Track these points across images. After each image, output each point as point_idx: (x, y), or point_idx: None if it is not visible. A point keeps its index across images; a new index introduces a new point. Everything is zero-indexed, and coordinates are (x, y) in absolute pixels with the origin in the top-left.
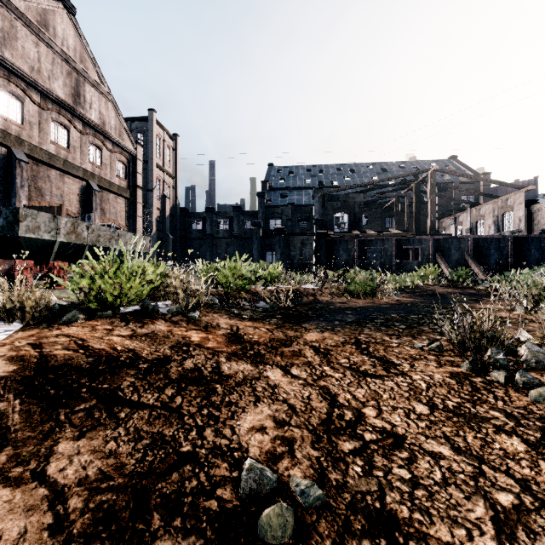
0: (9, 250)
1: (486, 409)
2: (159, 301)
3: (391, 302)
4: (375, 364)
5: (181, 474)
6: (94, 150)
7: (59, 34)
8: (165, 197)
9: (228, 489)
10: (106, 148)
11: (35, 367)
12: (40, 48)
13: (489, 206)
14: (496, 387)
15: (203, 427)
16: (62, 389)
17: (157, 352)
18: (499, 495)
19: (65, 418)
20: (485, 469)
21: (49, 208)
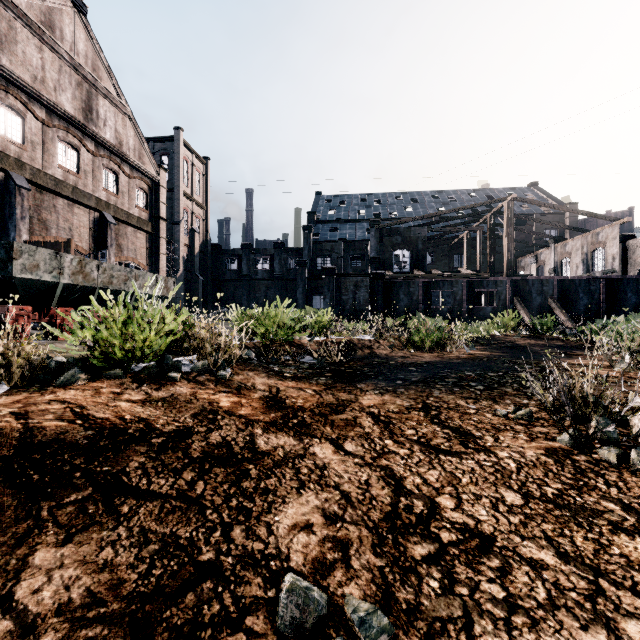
0: (2, 294)
1: (596, 498)
2: (182, 357)
3: (463, 356)
4: (449, 436)
5: (199, 595)
6: (109, 175)
7: (67, 37)
8: (194, 232)
9: (261, 616)
10: (123, 173)
11: (16, 444)
12: (44, 54)
13: (576, 242)
14: (607, 469)
15: (231, 524)
16: (49, 474)
17: (175, 421)
18: (627, 623)
19: (48, 515)
20: (604, 585)
21: (55, 243)
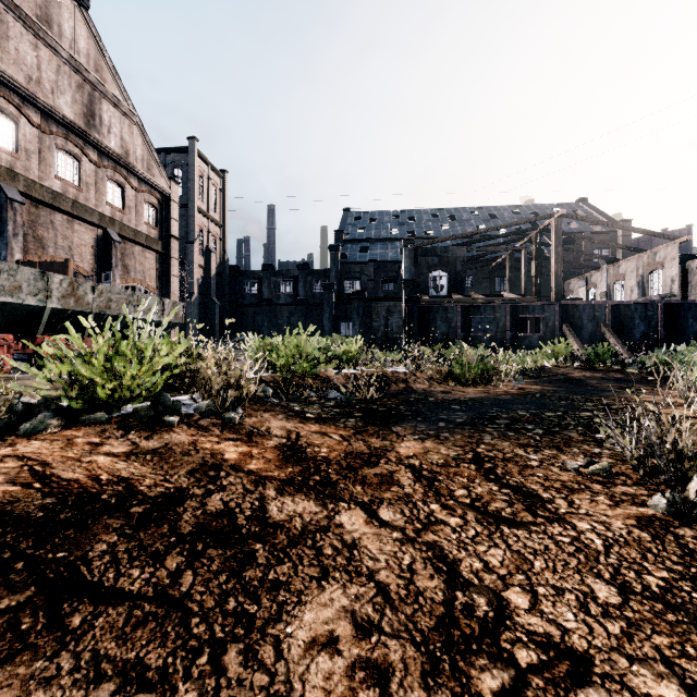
0: None
1: None
2: (185, 395)
3: (512, 392)
4: (510, 498)
5: None
6: (114, 188)
7: (66, 34)
8: (210, 252)
9: None
10: (130, 186)
11: None
12: (40, 52)
13: (631, 262)
14: None
15: (224, 642)
16: None
17: (165, 481)
18: None
19: None
20: None
21: (51, 263)
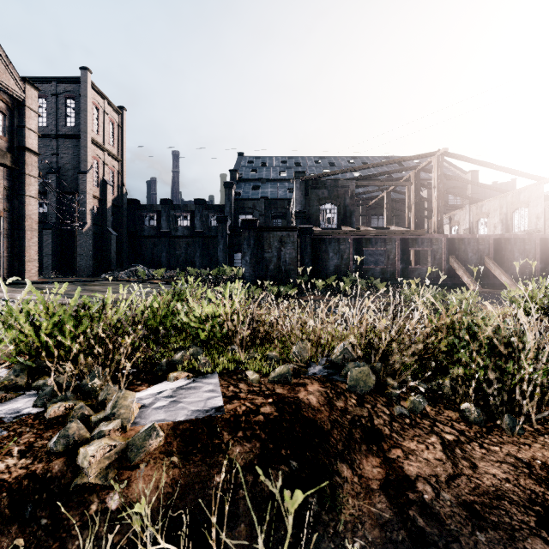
0: None
1: None
2: None
3: None
4: None
5: None
6: None
7: None
8: (106, 184)
9: None
10: None
11: None
12: None
13: (494, 202)
14: None
15: None
16: None
17: None
18: None
19: None
20: None
21: None
